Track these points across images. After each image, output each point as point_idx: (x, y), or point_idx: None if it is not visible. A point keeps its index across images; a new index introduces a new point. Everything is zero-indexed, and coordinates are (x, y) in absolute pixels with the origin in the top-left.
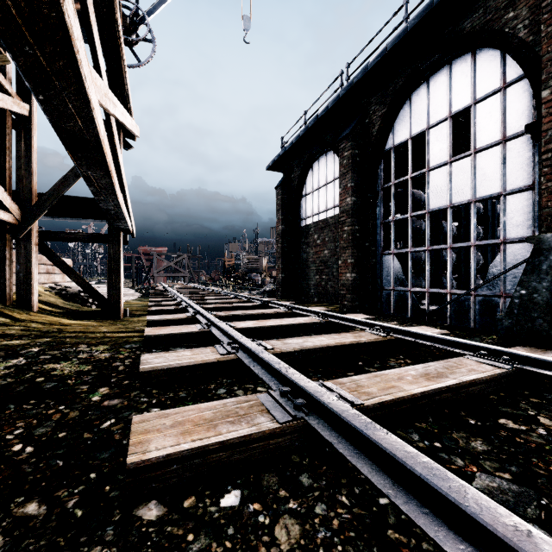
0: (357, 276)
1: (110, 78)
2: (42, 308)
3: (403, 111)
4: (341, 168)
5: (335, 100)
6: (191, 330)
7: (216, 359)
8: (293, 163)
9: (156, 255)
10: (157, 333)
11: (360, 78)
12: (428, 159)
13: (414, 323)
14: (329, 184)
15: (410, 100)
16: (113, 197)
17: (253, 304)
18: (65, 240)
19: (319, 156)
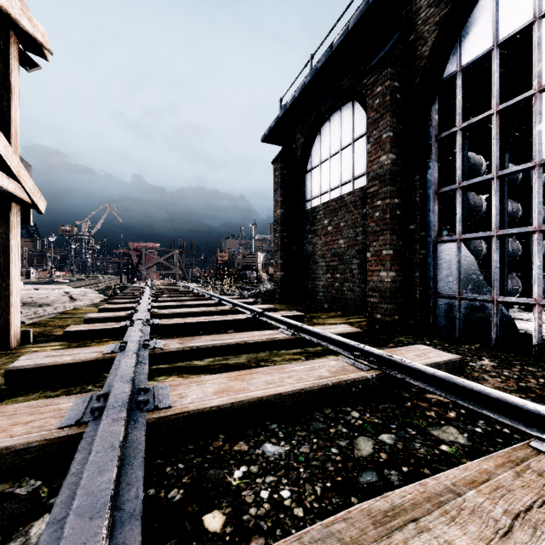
0: (397, 275)
1: None
2: None
3: (480, 6)
4: (371, 113)
5: (360, 11)
6: (32, 435)
7: None
8: (295, 129)
9: (144, 251)
10: None
11: None
12: (539, 72)
13: (524, 362)
14: (345, 148)
15: None
16: None
17: (238, 316)
18: None
19: (330, 114)
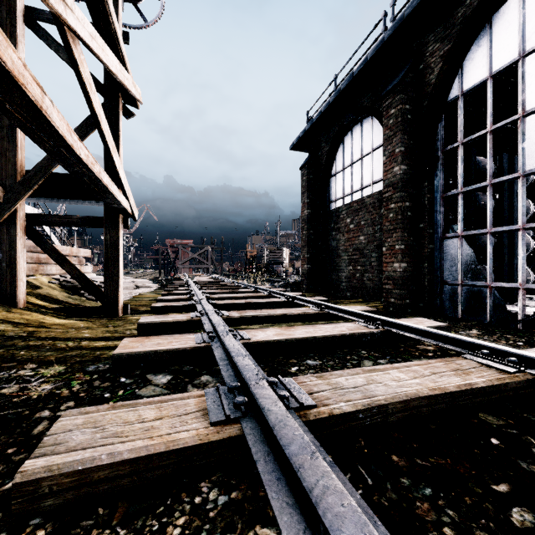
0: (408, 266)
1: (88, 4)
2: (34, 303)
3: (477, 43)
4: (386, 131)
5: (377, 46)
6: (185, 345)
7: (199, 437)
8: (320, 139)
9: (181, 247)
10: (133, 349)
11: (415, 7)
12: (522, 100)
13: (505, 332)
14: (365, 157)
15: (491, 24)
16: (62, 143)
17: (275, 299)
18: (56, 224)
19: (352, 126)
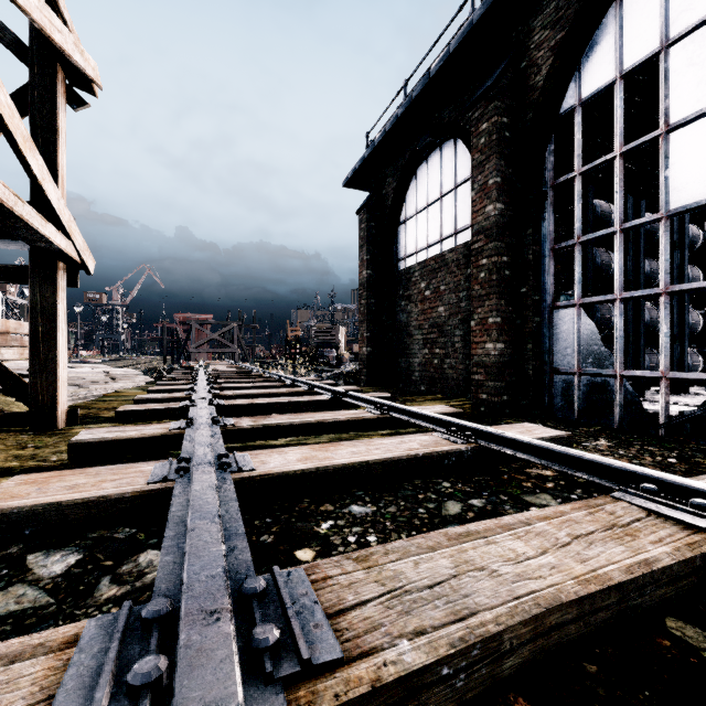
0: (506, 348)
1: None
2: None
3: (601, 30)
4: (475, 154)
5: (463, 33)
6: (124, 488)
7: None
8: (385, 171)
9: (194, 324)
10: (11, 502)
11: None
12: (666, 109)
13: (645, 443)
14: (445, 196)
15: (621, 2)
16: None
17: (317, 397)
18: None
19: (428, 153)
